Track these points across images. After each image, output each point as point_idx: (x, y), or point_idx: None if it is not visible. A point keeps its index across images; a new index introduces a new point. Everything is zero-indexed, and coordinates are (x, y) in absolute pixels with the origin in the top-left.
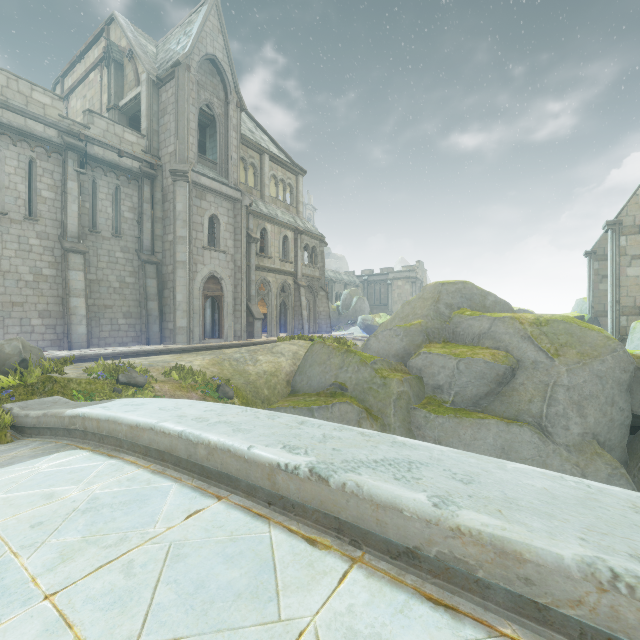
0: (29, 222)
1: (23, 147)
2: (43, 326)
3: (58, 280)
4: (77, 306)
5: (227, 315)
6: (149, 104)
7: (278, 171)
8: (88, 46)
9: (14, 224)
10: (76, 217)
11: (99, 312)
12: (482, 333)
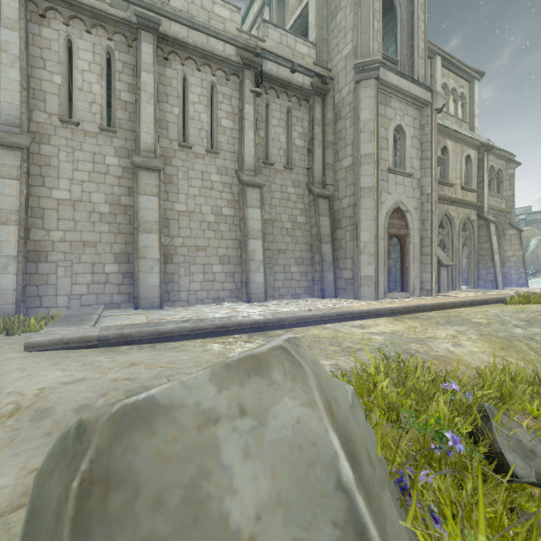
0: (210, 156)
1: (205, 72)
2: (223, 273)
3: (236, 221)
4: (254, 250)
5: (413, 260)
6: (318, 9)
7: (449, 78)
8: (248, 7)
9: (198, 159)
10: (252, 146)
11: (273, 257)
12: None
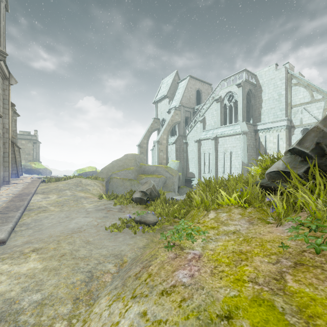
0: None
1: None
2: None
3: None
4: None
5: (2, 165)
6: None
7: None
8: None
9: None
10: None
11: None
12: (154, 171)
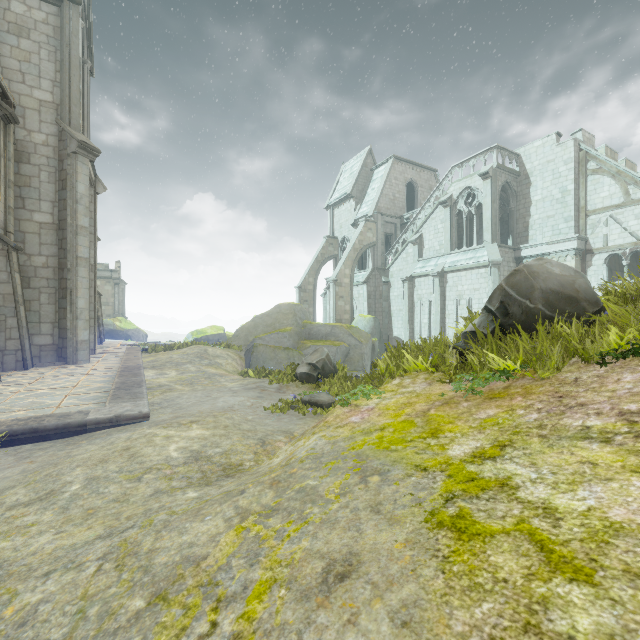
0: None
1: None
2: None
3: None
4: None
5: None
6: None
7: None
8: None
9: None
10: None
11: None
12: (328, 333)
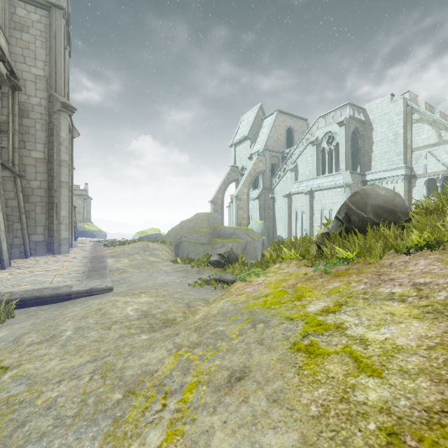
0: None
1: None
2: None
3: None
4: None
5: None
6: (2, 7)
7: None
8: None
9: None
10: None
11: None
12: (231, 233)
